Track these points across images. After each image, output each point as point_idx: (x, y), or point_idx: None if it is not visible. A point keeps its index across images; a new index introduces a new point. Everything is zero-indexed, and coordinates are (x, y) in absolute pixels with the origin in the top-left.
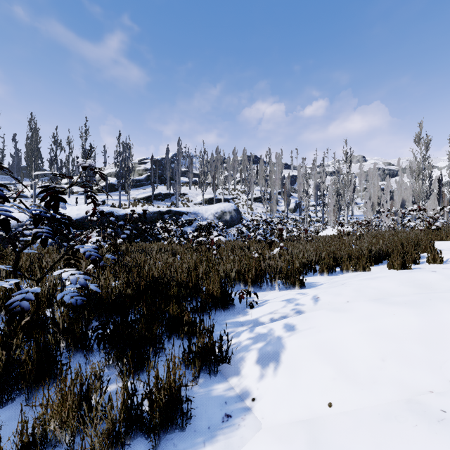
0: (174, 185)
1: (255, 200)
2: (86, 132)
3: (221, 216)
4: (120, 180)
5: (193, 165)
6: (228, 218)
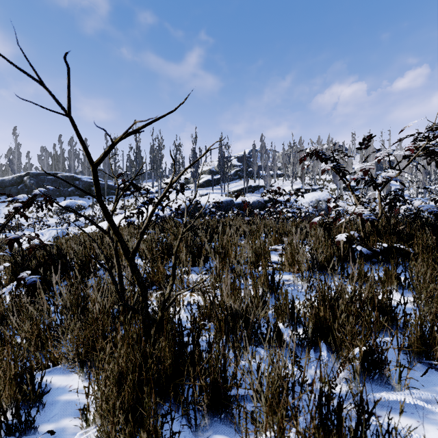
0: (264, 178)
1: (344, 189)
2: (196, 137)
3: (316, 205)
4: (222, 175)
5: (277, 158)
6: (324, 206)
